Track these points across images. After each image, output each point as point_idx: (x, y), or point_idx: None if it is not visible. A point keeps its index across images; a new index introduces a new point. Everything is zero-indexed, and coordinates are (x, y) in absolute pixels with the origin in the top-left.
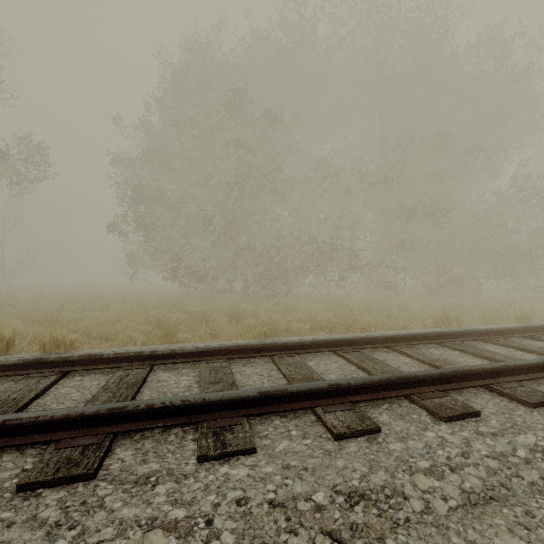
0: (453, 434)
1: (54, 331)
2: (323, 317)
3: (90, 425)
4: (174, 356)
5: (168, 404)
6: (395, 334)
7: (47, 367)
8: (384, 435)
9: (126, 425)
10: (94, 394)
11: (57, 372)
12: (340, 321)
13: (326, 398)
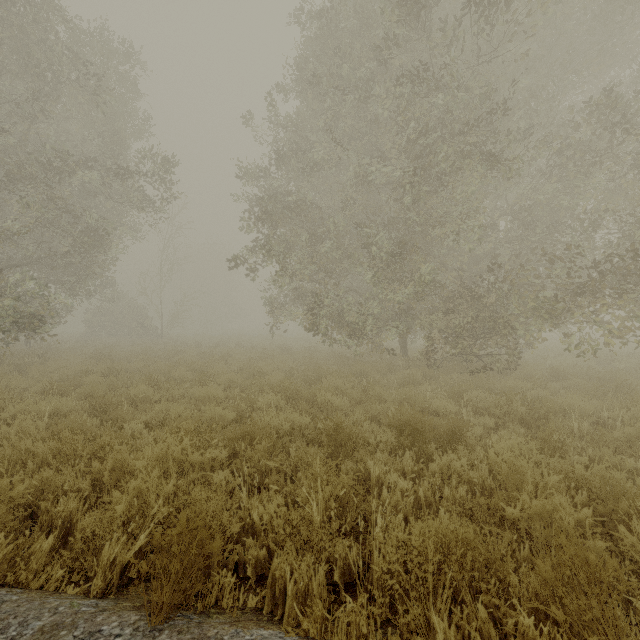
0: None
1: None
2: None
3: None
4: None
5: None
6: None
7: None
8: None
9: None
10: None
11: None
12: None
13: None
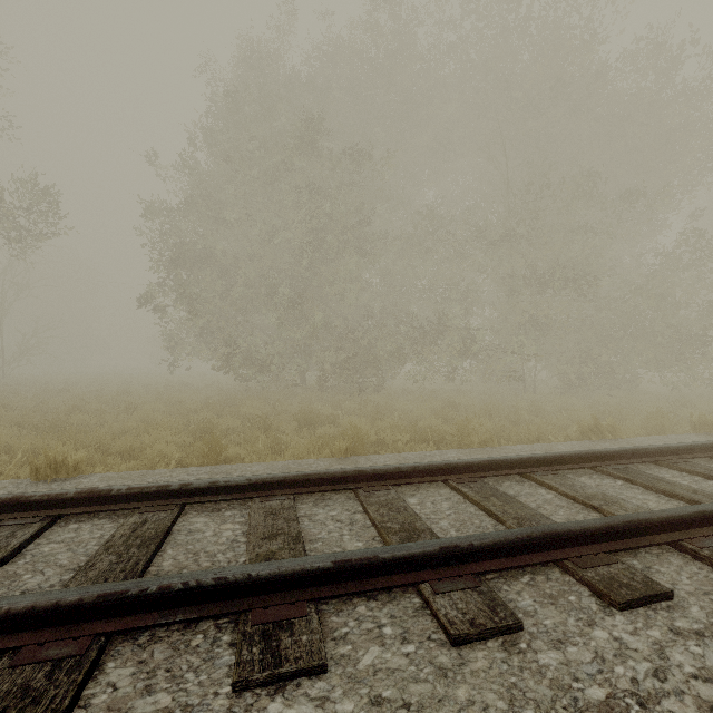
0: (636, 634)
1: (51, 450)
2: (427, 423)
3: (70, 620)
4: (215, 491)
5: (194, 584)
6: (531, 455)
7: (29, 509)
8: (528, 636)
9: (127, 619)
10: (90, 558)
11: (43, 517)
12: (450, 429)
13: (437, 567)
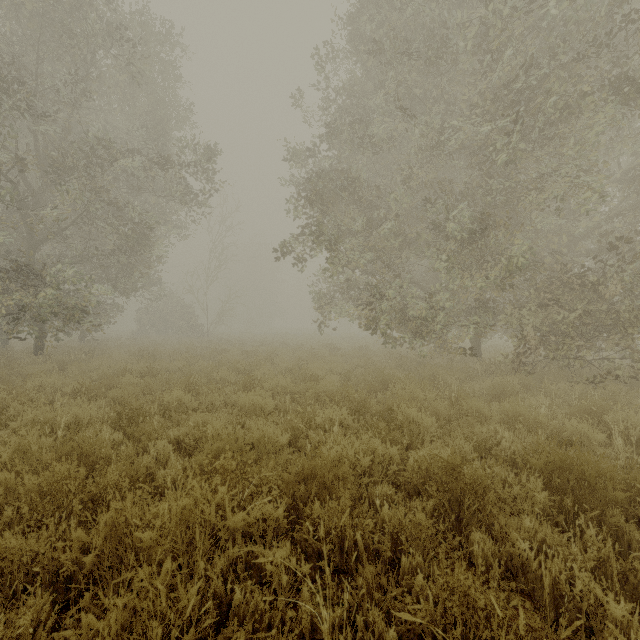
0: None
1: None
2: None
3: None
4: None
5: None
6: None
7: None
8: None
9: None
10: None
11: None
12: None
13: None
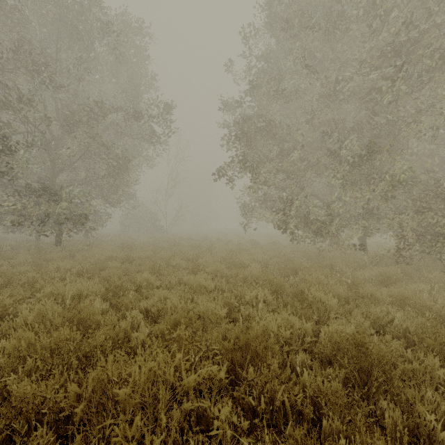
0: None
1: None
2: None
3: None
4: None
5: None
6: None
7: None
8: None
9: None
10: None
11: None
12: None
13: None
